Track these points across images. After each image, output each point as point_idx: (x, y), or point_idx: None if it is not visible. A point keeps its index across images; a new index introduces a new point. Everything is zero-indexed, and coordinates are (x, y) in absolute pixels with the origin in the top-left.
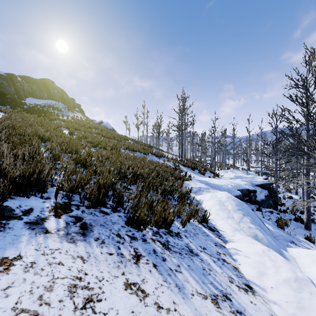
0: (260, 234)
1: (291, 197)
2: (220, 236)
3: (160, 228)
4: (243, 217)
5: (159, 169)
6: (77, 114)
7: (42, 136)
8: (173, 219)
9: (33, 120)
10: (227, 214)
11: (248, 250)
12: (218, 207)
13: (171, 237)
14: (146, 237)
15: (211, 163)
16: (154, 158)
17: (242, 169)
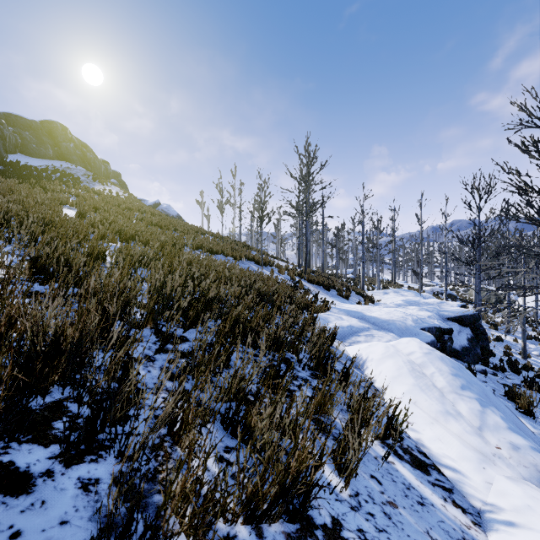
0: None
1: (499, 339)
2: (452, 489)
3: (265, 521)
4: (483, 411)
5: (262, 287)
6: (110, 188)
7: None
8: (315, 469)
9: None
10: (441, 403)
11: None
12: (413, 381)
13: None
14: None
15: (354, 278)
16: (252, 267)
17: (408, 289)
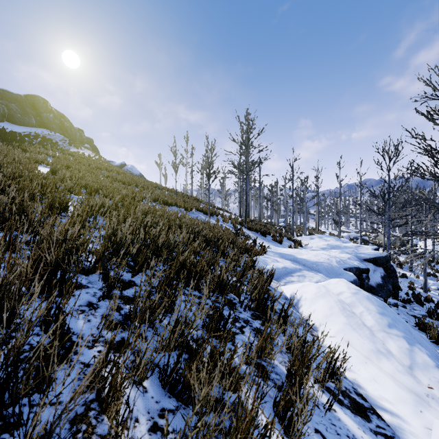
0: None
1: (404, 276)
2: (394, 437)
3: None
4: (411, 350)
5: (208, 234)
6: (84, 151)
7: None
8: None
9: None
10: (372, 341)
11: None
12: (344, 320)
13: None
14: None
15: (285, 226)
16: (201, 217)
17: (330, 235)
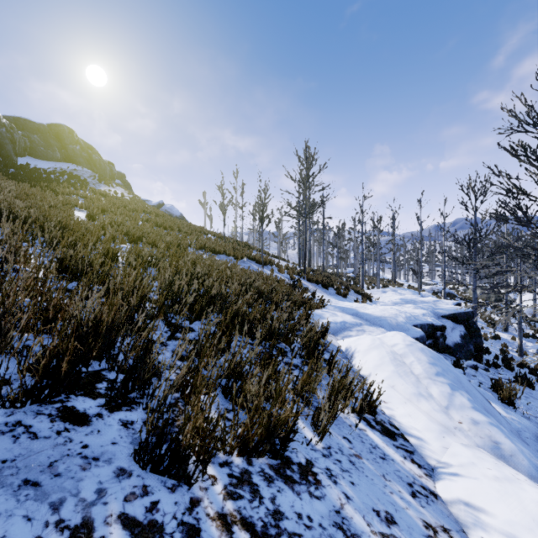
0: (506, 442)
1: (496, 337)
2: (414, 452)
3: (254, 455)
4: (452, 394)
5: (261, 286)
6: (116, 189)
7: (9, 214)
8: (294, 423)
9: (11, 188)
10: (416, 387)
11: (510, 511)
12: (393, 368)
13: (287, 489)
14: (203, 511)
15: (355, 277)
16: (253, 266)
17: (408, 287)
